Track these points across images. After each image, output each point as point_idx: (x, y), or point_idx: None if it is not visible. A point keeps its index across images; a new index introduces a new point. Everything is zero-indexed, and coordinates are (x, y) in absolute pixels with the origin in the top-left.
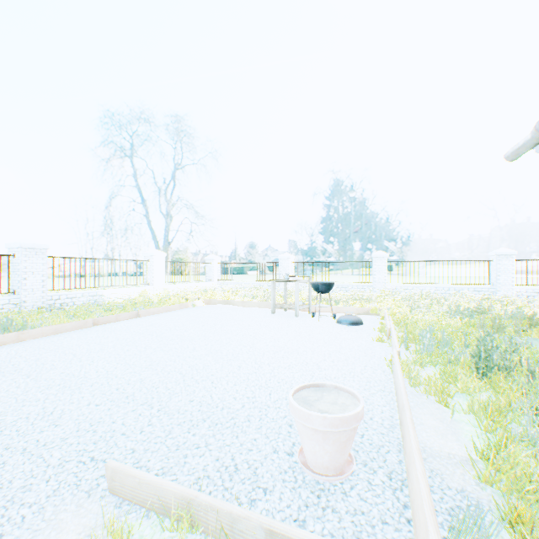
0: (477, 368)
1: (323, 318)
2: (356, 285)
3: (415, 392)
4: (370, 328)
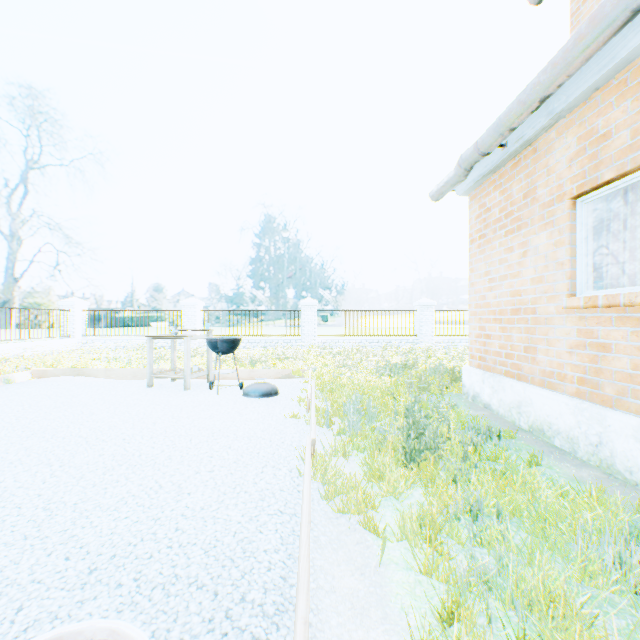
0: (407, 451)
1: (227, 389)
2: (283, 340)
3: (331, 508)
4: (288, 399)
